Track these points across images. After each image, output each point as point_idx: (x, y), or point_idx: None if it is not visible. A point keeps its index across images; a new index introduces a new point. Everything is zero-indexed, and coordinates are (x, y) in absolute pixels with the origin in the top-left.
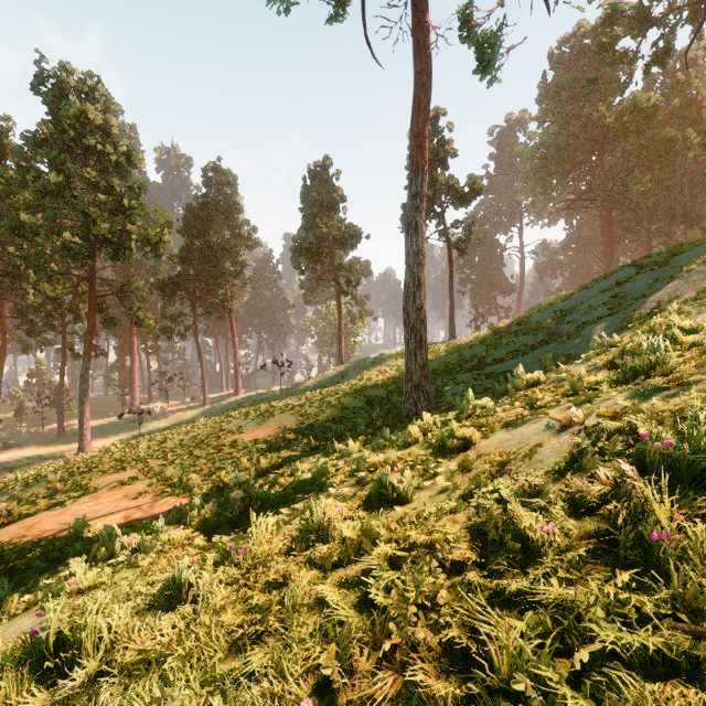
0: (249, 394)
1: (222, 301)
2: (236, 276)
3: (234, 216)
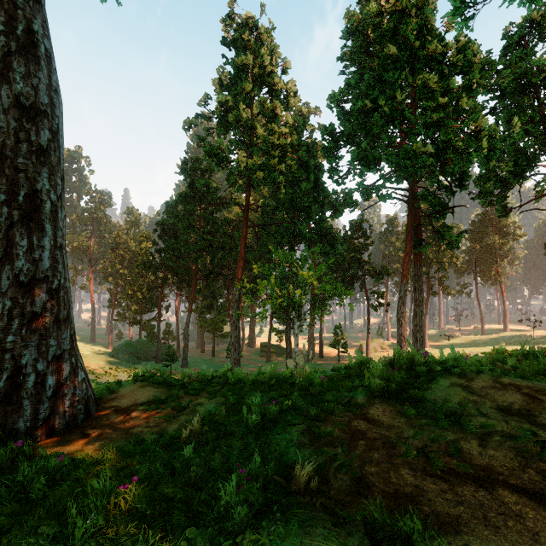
0: (513, 333)
1: (494, 274)
2: (505, 258)
3: (503, 222)
